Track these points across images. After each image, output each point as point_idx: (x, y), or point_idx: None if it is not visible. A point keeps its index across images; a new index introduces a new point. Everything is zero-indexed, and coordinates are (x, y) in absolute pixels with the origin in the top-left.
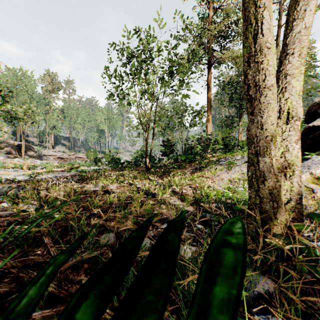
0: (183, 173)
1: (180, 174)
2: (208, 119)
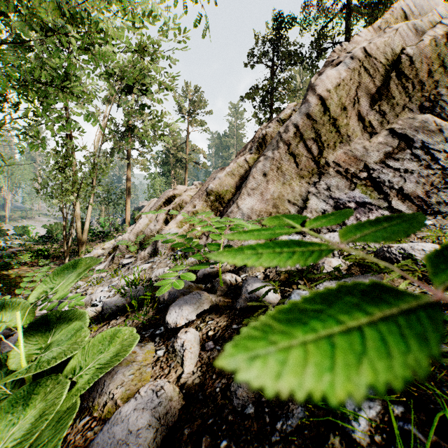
0: (89, 245)
1: (87, 245)
2: (127, 202)
